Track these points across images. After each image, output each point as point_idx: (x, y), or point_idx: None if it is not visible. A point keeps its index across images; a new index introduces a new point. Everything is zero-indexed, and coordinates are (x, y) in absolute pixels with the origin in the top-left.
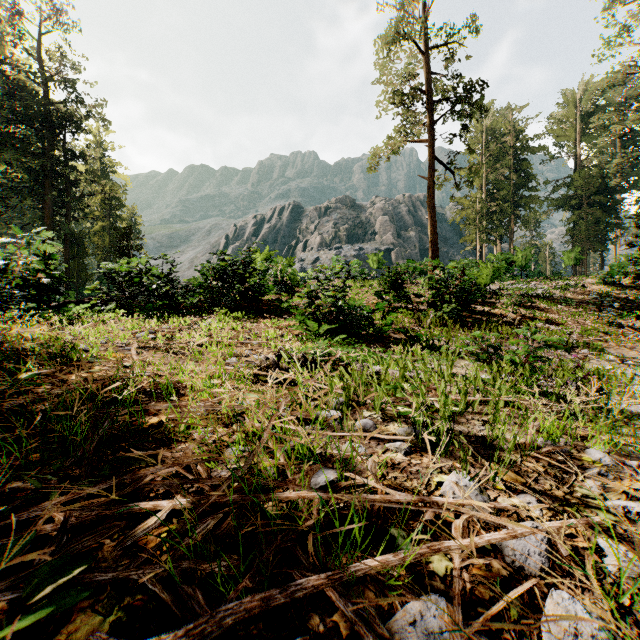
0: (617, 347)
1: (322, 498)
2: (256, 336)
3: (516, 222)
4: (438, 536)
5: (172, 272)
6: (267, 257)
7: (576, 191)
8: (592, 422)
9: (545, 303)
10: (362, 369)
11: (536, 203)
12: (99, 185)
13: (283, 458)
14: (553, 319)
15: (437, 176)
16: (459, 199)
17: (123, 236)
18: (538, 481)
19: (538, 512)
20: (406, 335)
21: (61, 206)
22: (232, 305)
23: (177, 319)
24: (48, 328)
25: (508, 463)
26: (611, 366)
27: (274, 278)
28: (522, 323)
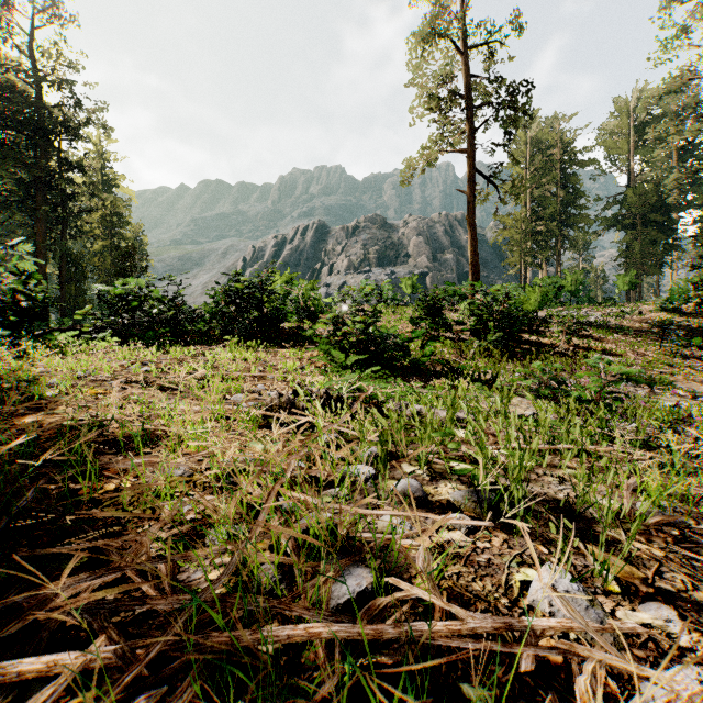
0: (685, 381)
1: (349, 636)
2: (271, 368)
3: (564, 243)
4: (543, 697)
5: (177, 295)
6: (288, 280)
7: (629, 209)
8: (691, 476)
9: (600, 332)
10: (399, 408)
11: (586, 222)
12: (99, 199)
13: (291, 547)
14: (610, 349)
15: (478, 190)
16: (501, 218)
17: (125, 256)
18: (662, 575)
19: (686, 638)
20: (447, 367)
21: (56, 223)
22: (246, 333)
23: (181, 349)
24: (21, 359)
25: (610, 544)
26: (683, 403)
27: (296, 303)
28: (576, 354)
